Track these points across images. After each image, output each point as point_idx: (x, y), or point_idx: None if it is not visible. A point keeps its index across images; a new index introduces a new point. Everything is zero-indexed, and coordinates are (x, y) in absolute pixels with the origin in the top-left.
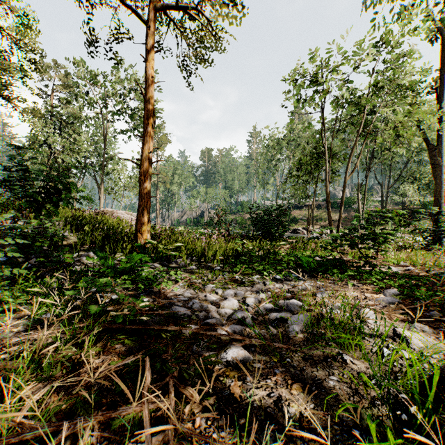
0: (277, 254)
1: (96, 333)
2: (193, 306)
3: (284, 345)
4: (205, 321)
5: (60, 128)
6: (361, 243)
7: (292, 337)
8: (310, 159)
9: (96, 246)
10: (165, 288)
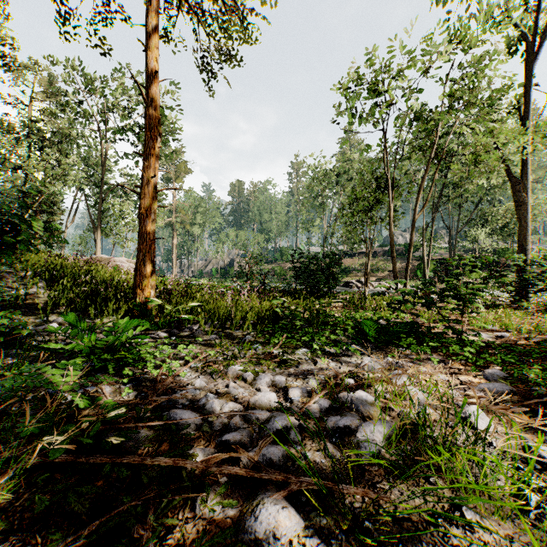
0: (329, 316)
1: (22, 474)
2: (206, 405)
3: (356, 487)
4: (222, 438)
5: (42, 149)
6: (441, 301)
7: (367, 467)
8: (369, 192)
9: (77, 307)
10: (167, 373)
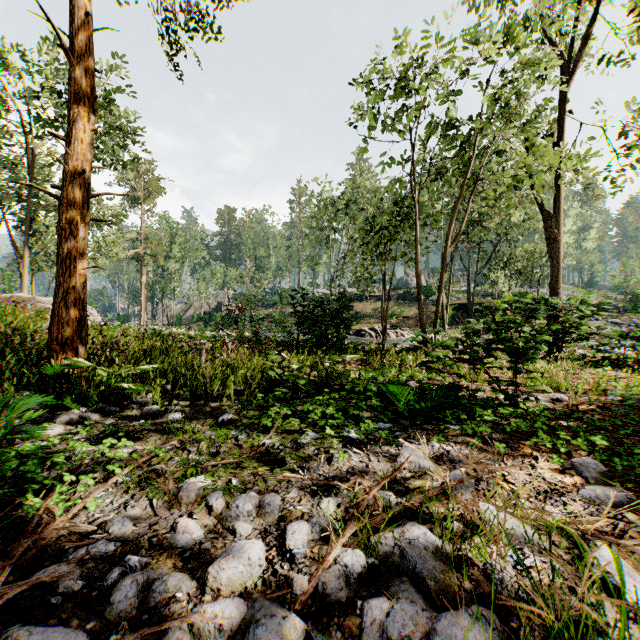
0: (343, 377)
1: None
2: (116, 593)
3: None
4: None
5: None
6: (488, 356)
7: None
8: (388, 220)
9: None
10: (56, 509)
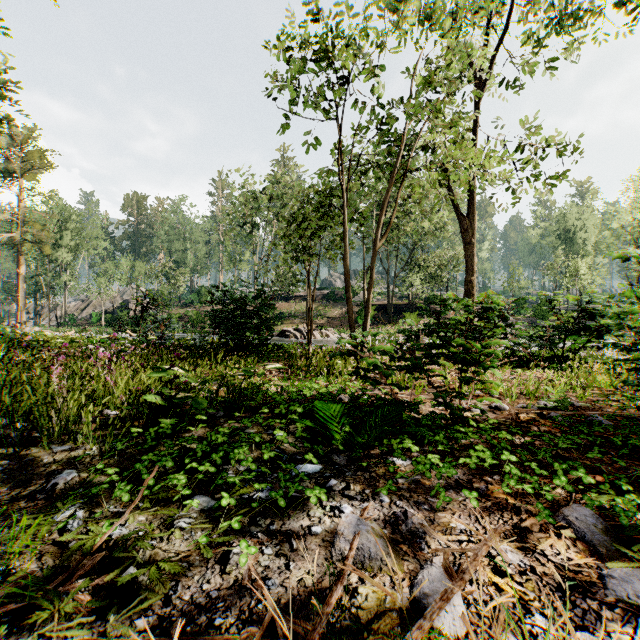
0: (261, 392)
1: None
2: None
3: None
4: None
5: None
6: (429, 363)
7: None
8: (315, 210)
9: None
10: None
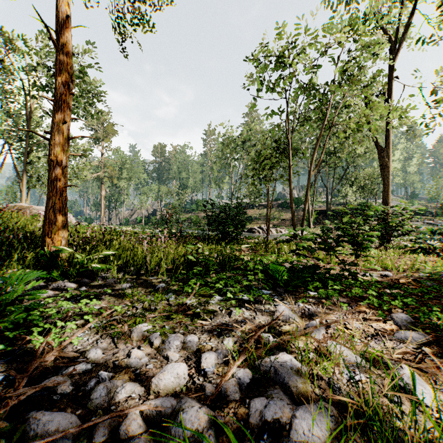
0: (239, 260)
1: None
2: (94, 394)
3: None
4: None
5: None
6: (337, 245)
7: None
8: (271, 153)
9: None
10: (53, 343)
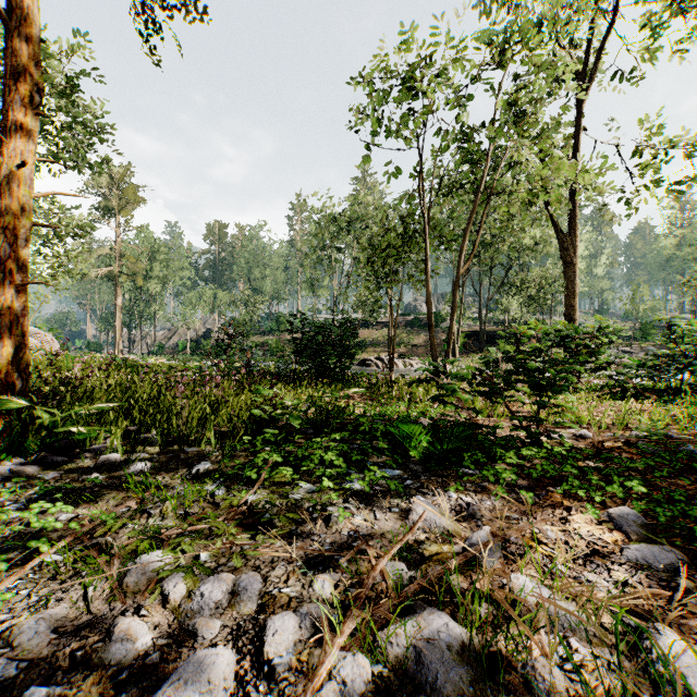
0: (346, 413)
1: None
2: None
3: None
4: None
5: None
6: (507, 389)
7: None
8: (396, 237)
9: None
10: None
